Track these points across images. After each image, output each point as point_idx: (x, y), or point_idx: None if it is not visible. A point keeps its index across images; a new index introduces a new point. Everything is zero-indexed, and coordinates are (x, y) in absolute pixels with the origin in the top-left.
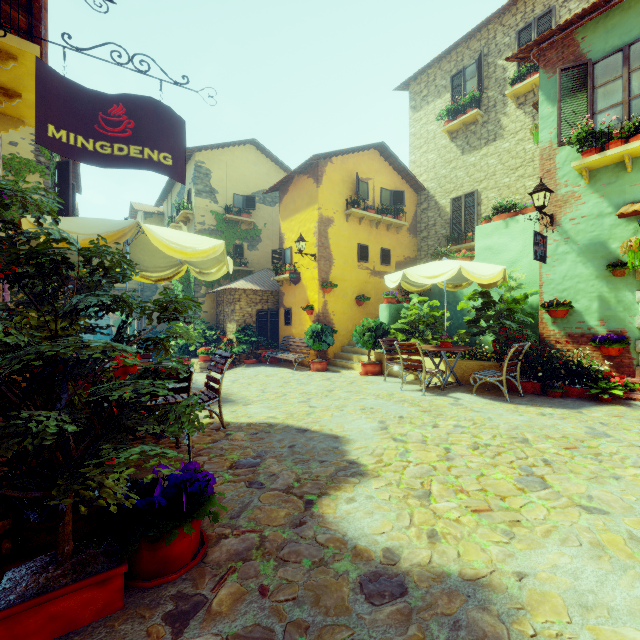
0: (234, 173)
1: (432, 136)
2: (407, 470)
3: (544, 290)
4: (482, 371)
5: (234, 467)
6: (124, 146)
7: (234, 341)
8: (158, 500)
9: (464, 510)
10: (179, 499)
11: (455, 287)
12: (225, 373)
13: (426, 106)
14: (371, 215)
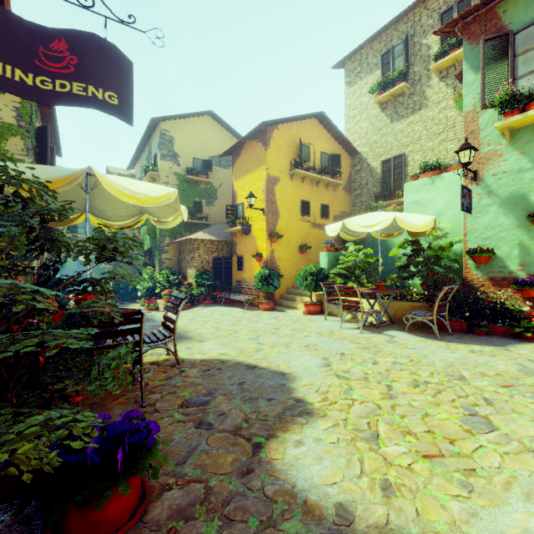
0: (194, 140)
1: (365, 107)
2: (352, 409)
3: (468, 238)
4: (414, 311)
5: (185, 405)
6: (66, 82)
7: (193, 284)
8: (91, 457)
9: (415, 455)
10: (117, 451)
11: (387, 236)
12: (185, 312)
13: (359, 81)
14: (312, 175)
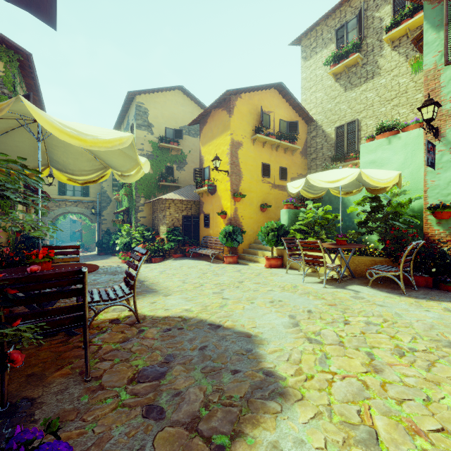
0: (166, 112)
1: (320, 79)
2: (334, 387)
3: (429, 195)
4: (377, 266)
5: (135, 380)
6: None
7: (165, 240)
8: None
9: None
10: None
11: (346, 194)
12: (157, 265)
13: (315, 55)
14: (272, 140)
